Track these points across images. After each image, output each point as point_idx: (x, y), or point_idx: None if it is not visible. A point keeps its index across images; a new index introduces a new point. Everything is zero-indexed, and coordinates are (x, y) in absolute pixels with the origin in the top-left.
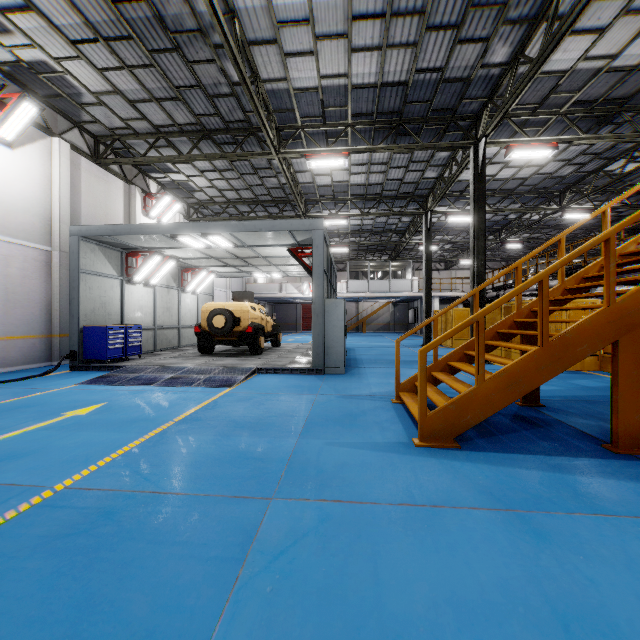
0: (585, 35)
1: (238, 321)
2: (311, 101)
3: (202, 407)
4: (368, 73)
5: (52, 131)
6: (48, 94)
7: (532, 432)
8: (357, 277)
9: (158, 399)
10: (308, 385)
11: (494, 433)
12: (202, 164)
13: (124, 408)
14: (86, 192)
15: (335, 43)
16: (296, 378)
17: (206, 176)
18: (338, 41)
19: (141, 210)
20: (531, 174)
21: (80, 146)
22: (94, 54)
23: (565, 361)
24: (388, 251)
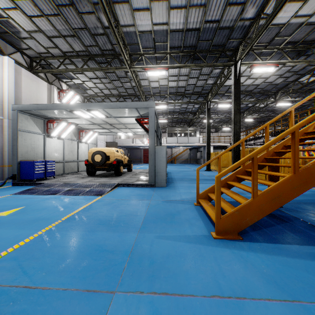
0: (296, 3)
1: (108, 158)
2: (148, 39)
3: (81, 209)
4: (179, 23)
5: (4, 52)
6: (1, 31)
7: (283, 226)
8: (171, 136)
9: (56, 204)
10: (146, 194)
11: (260, 227)
12: (90, 74)
13: (33, 210)
14: (25, 87)
15: (161, 4)
16: (139, 189)
17: (92, 81)
18: (162, 3)
19: (57, 98)
20: (261, 82)
21: (21, 62)
22: (25, 7)
23: (309, 183)
24: (187, 122)
